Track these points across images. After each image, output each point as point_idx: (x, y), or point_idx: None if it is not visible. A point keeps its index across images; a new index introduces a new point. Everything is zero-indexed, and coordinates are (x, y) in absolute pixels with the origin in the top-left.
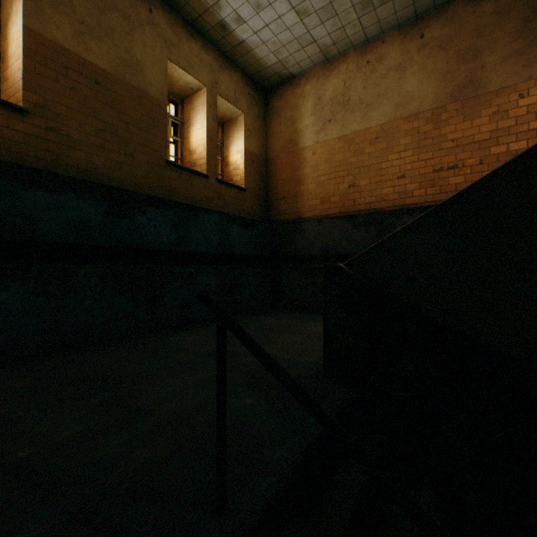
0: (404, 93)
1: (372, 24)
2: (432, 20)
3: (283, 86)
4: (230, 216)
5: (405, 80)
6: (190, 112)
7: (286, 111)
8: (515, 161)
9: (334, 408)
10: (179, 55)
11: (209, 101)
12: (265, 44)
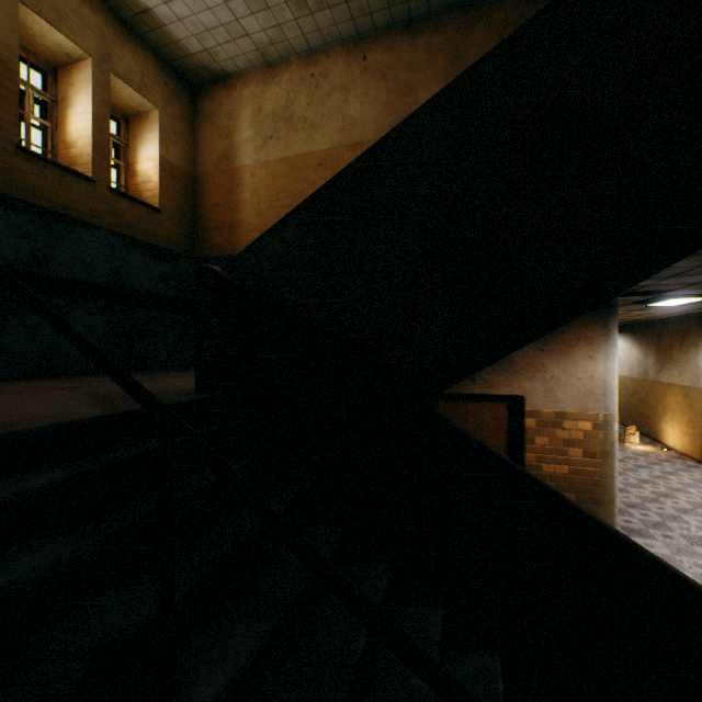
0: (349, 118)
1: (313, 32)
2: (374, 43)
3: (216, 84)
4: (130, 238)
5: (349, 104)
6: (68, 89)
7: (220, 117)
8: (355, 163)
9: (177, 401)
10: (41, 1)
11: (97, 78)
12: (182, 21)
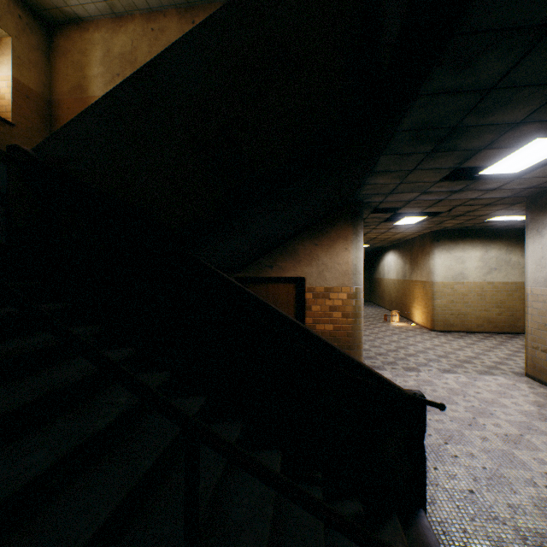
0: None
1: None
2: (201, 12)
3: (70, 26)
4: None
5: None
6: None
7: (74, 54)
8: (137, 73)
9: None
10: None
11: None
12: None
